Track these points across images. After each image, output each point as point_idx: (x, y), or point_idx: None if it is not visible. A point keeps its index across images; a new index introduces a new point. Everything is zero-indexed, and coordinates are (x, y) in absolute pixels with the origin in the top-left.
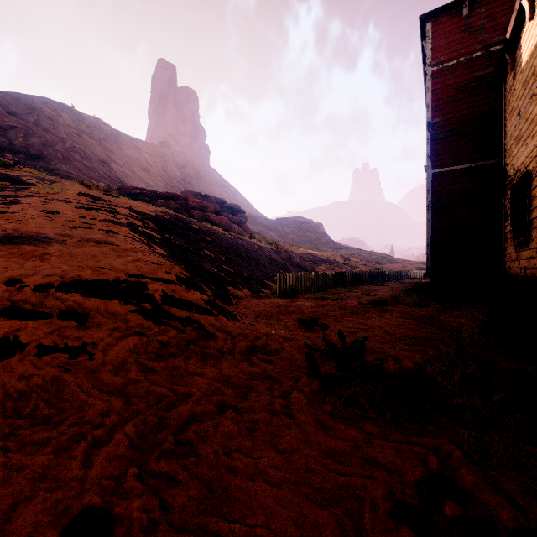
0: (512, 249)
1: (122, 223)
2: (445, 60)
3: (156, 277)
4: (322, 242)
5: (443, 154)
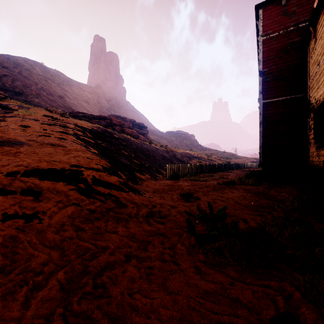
0: (314, 149)
1: (70, 133)
2: (271, 33)
3: (89, 167)
4: (194, 146)
5: (269, 91)
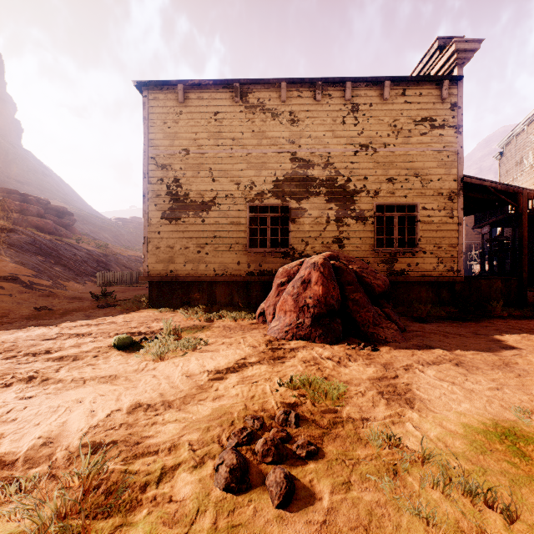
0: None
1: None
2: None
3: (22, 274)
4: None
5: None
